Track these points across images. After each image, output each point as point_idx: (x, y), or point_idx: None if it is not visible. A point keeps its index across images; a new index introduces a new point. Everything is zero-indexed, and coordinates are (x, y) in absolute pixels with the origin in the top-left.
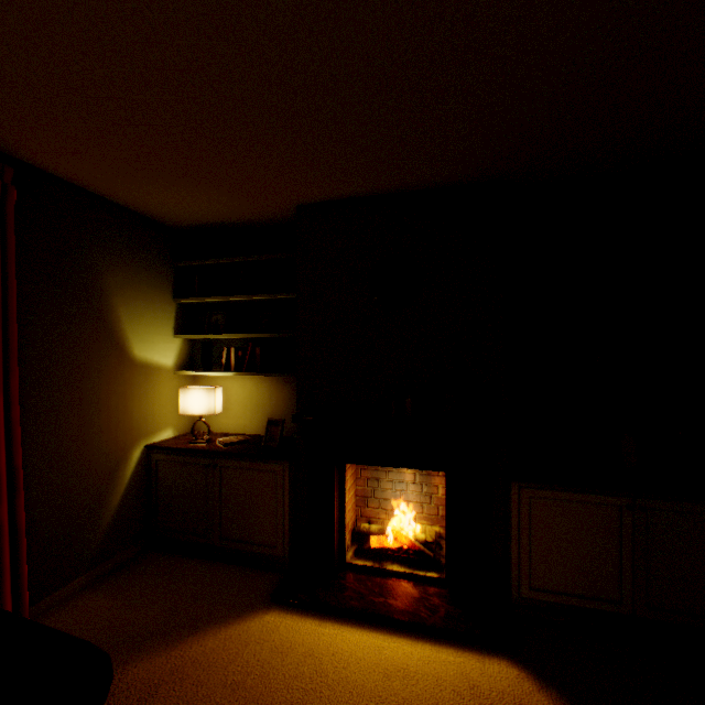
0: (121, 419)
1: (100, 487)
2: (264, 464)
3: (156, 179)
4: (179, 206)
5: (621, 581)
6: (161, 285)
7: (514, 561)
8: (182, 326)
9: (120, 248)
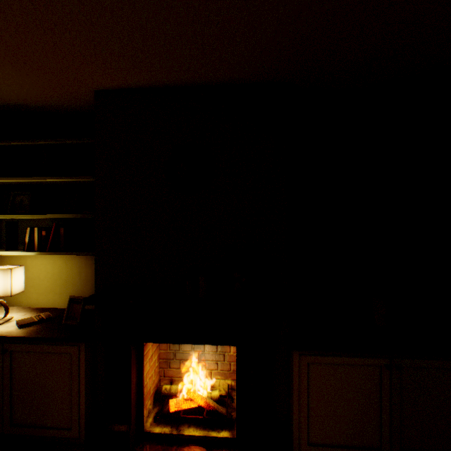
0: None
1: None
2: (59, 346)
3: None
4: None
5: (382, 430)
6: None
7: (296, 421)
8: None
9: None
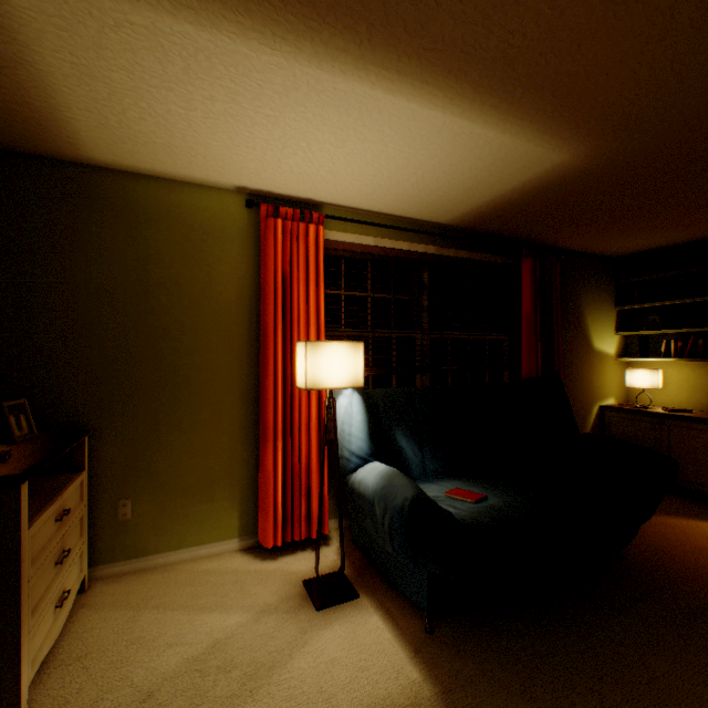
0: (587, 385)
1: (578, 424)
2: None
3: (627, 236)
4: (630, 245)
5: None
6: (606, 299)
7: None
8: (618, 326)
9: (586, 280)
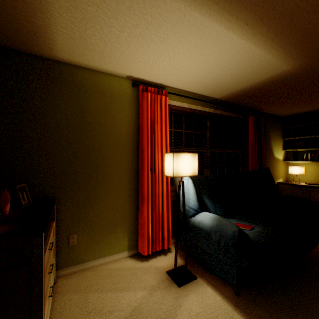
0: (272, 173)
1: None
2: None
3: (293, 107)
4: (292, 111)
5: None
6: (279, 135)
7: None
8: (283, 147)
9: (271, 126)
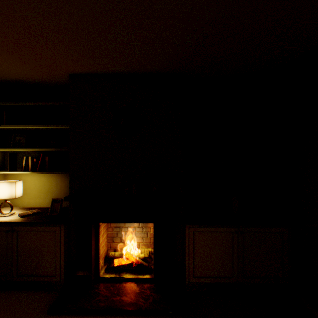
0: None
1: None
2: (48, 227)
3: None
4: None
5: (233, 267)
6: None
7: (187, 264)
8: None
9: None
